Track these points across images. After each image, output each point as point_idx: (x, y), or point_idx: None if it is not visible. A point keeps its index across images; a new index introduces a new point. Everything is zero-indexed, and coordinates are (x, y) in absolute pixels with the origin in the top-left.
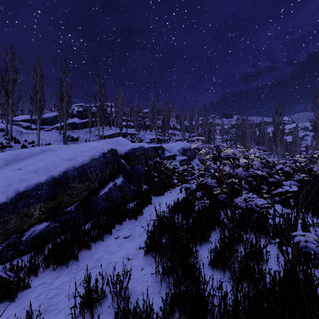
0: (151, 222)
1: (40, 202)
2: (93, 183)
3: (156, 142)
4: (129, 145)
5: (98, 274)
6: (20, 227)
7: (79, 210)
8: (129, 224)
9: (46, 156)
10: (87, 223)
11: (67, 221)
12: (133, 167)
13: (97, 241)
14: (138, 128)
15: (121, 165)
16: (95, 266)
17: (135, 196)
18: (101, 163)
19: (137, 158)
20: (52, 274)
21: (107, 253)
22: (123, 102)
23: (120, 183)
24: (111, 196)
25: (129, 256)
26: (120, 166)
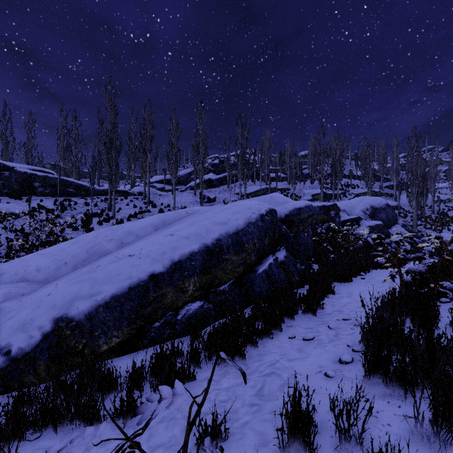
0: (343, 322)
1: (194, 275)
2: (250, 256)
3: (321, 200)
4: (291, 204)
5: (281, 386)
6: (175, 303)
7: (234, 291)
8: (305, 319)
9: (195, 219)
10: (244, 309)
11: (221, 303)
12: (296, 236)
13: (264, 338)
14: (294, 179)
15: (282, 232)
16: (272, 373)
17: (304, 279)
18: (259, 228)
19: (302, 223)
20: (215, 369)
21: (285, 358)
22: (270, 145)
23: (283, 258)
24: (272, 275)
25: (328, 372)
26: (281, 234)
